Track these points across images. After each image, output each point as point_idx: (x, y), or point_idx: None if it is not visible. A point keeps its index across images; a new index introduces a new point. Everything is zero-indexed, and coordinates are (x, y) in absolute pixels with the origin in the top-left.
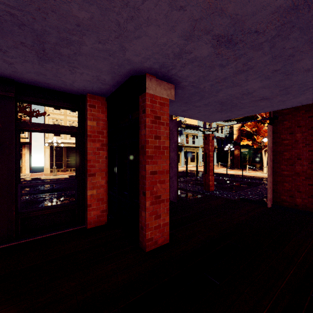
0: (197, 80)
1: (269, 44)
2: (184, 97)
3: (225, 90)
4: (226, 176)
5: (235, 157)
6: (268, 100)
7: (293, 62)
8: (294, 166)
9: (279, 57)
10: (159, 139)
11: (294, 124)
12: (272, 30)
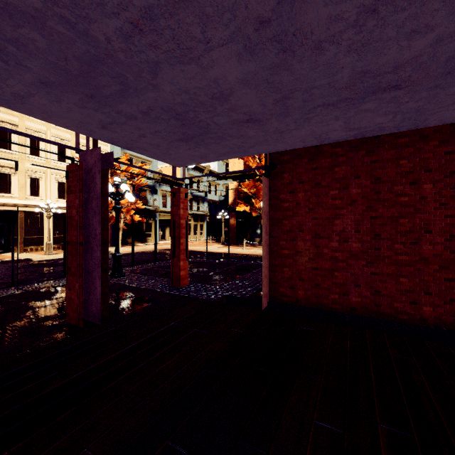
0: None
1: None
2: (72, 71)
3: (169, 72)
4: (216, 257)
5: (231, 228)
6: (260, 125)
7: (296, 0)
8: (296, 241)
9: None
10: None
11: (296, 178)
12: None
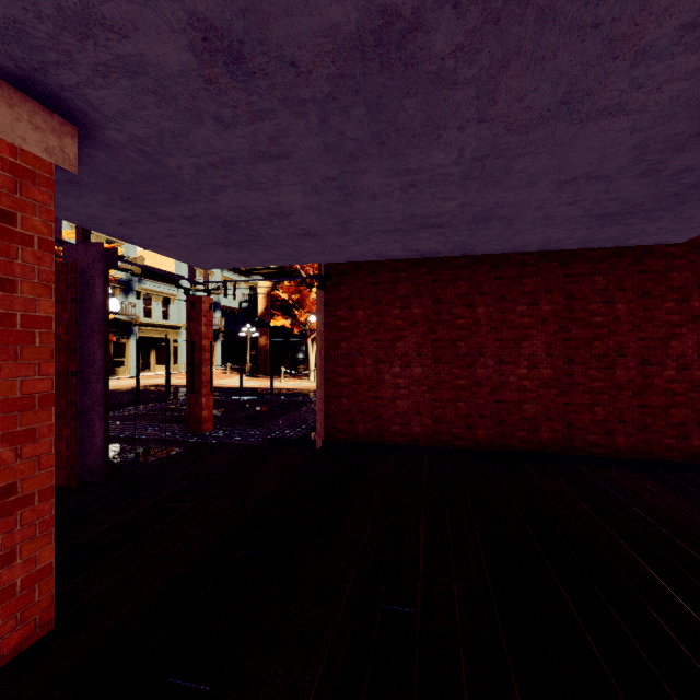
0: (156, 140)
1: (318, 112)
2: (120, 179)
3: (233, 193)
4: (243, 394)
5: (262, 351)
6: (318, 239)
7: (356, 172)
8: (355, 367)
9: (334, 150)
10: (6, 289)
11: (355, 293)
12: (324, 79)
